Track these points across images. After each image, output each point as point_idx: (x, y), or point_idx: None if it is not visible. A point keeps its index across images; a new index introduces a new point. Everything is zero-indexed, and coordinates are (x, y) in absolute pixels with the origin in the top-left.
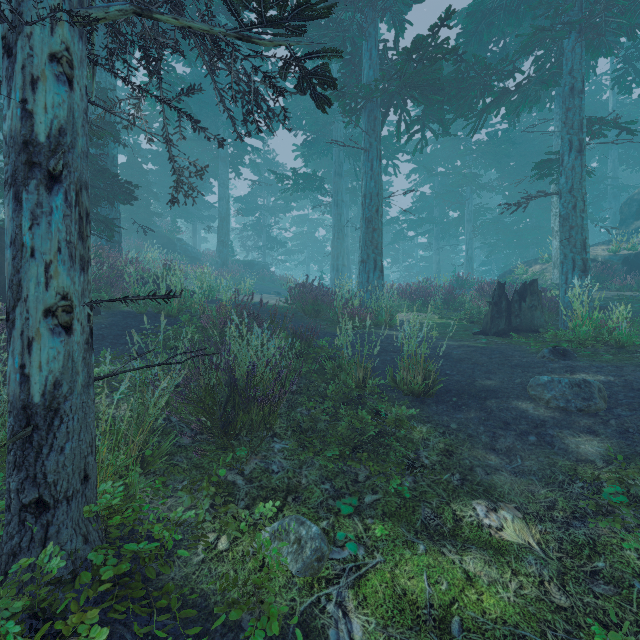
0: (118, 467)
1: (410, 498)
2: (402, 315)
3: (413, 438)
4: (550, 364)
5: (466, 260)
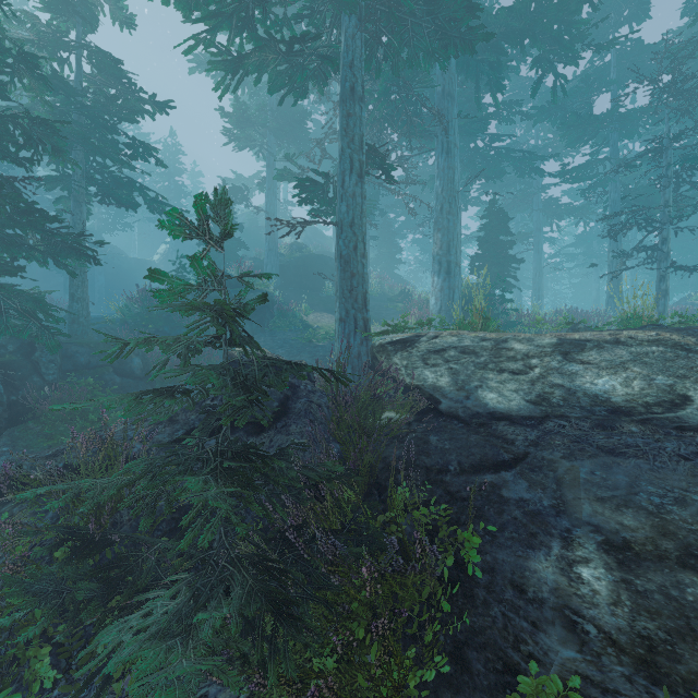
0: None
1: None
2: None
3: None
4: None
5: (631, 288)
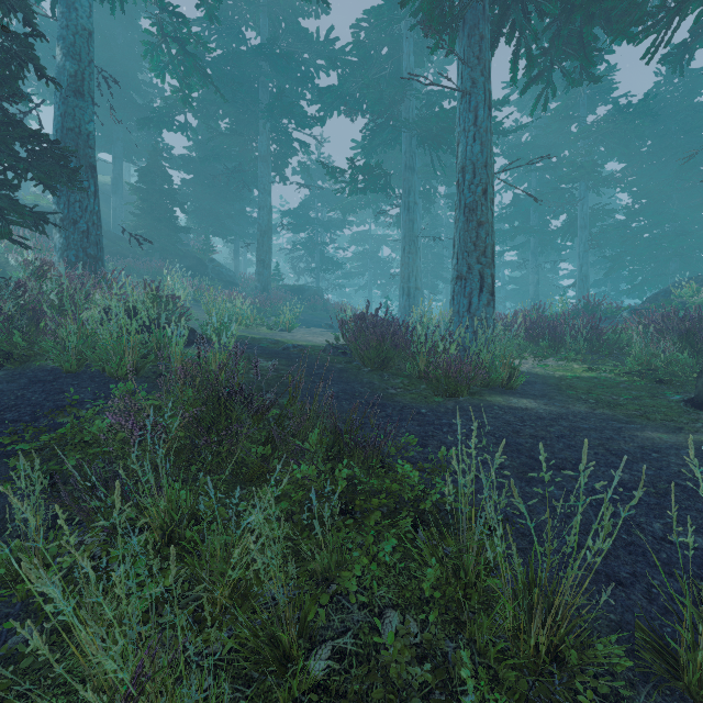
0: None
1: None
2: (516, 362)
3: None
4: None
5: (579, 279)
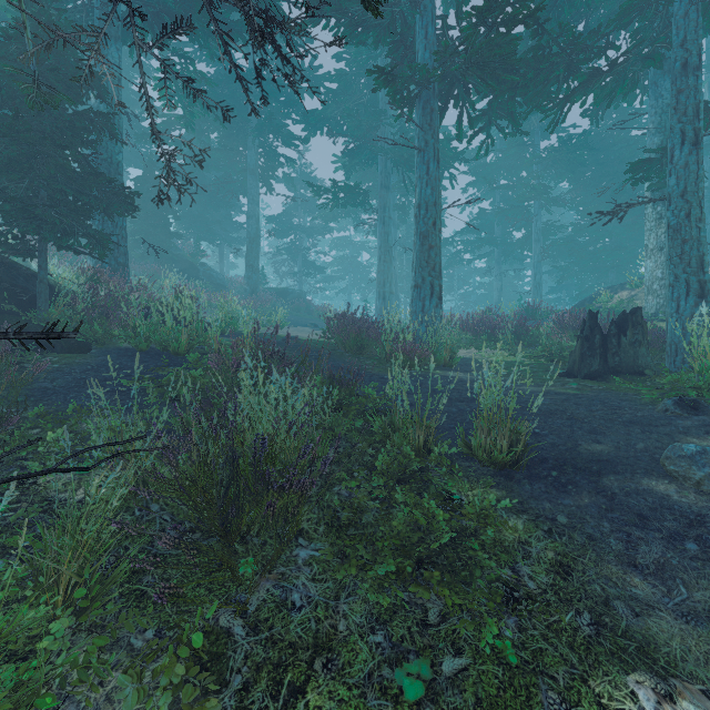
0: (28, 619)
1: (518, 667)
2: (463, 351)
3: (504, 540)
4: (679, 421)
5: (534, 286)
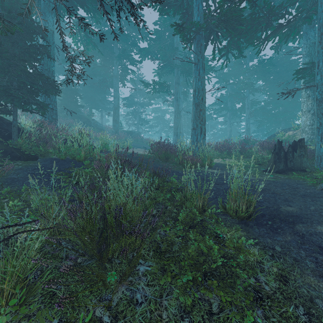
0: None
1: None
2: (215, 160)
3: (248, 260)
4: None
5: (246, 129)
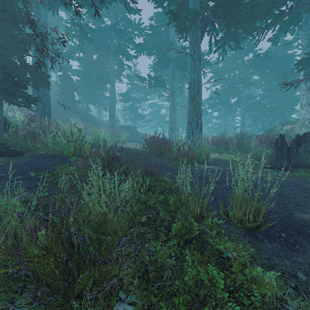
0: None
1: None
2: (211, 155)
3: (265, 295)
4: None
5: (241, 124)
